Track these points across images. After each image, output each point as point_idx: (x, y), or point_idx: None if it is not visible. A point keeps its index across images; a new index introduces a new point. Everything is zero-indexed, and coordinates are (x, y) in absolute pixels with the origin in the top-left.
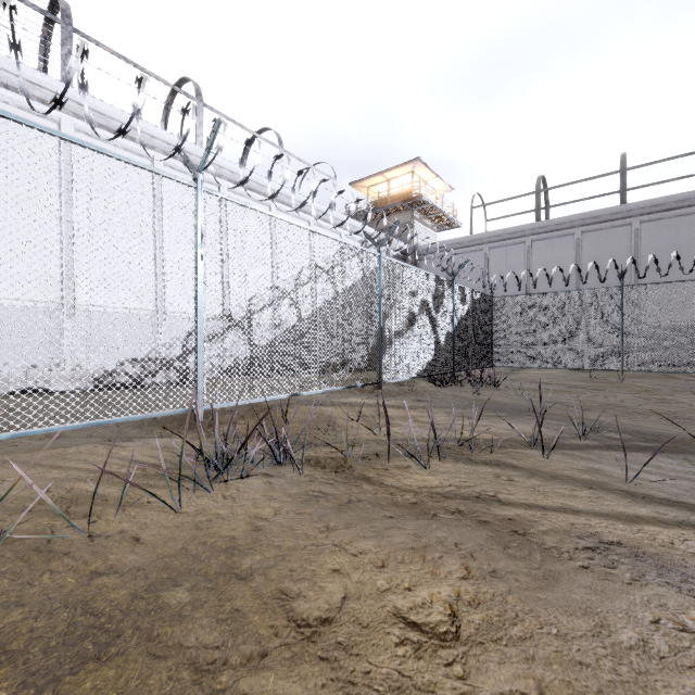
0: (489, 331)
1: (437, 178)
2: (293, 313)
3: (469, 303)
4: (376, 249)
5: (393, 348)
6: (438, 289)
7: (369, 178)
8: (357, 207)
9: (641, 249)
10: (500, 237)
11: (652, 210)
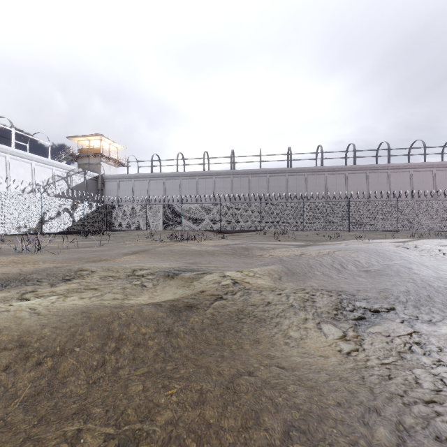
0: (110, 217)
1: (115, 143)
2: (5, 214)
3: (95, 207)
4: (77, 176)
5: (49, 222)
6: (74, 204)
7: (78, 137)
8: (70, 151)
9: (182, 188)
10: (138, 176)
11: (184, 175)
